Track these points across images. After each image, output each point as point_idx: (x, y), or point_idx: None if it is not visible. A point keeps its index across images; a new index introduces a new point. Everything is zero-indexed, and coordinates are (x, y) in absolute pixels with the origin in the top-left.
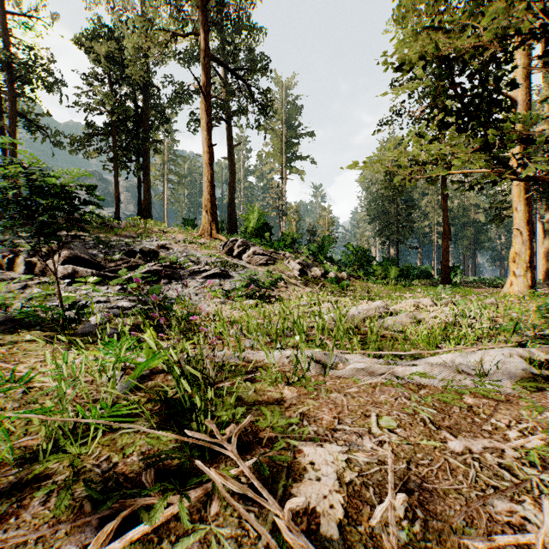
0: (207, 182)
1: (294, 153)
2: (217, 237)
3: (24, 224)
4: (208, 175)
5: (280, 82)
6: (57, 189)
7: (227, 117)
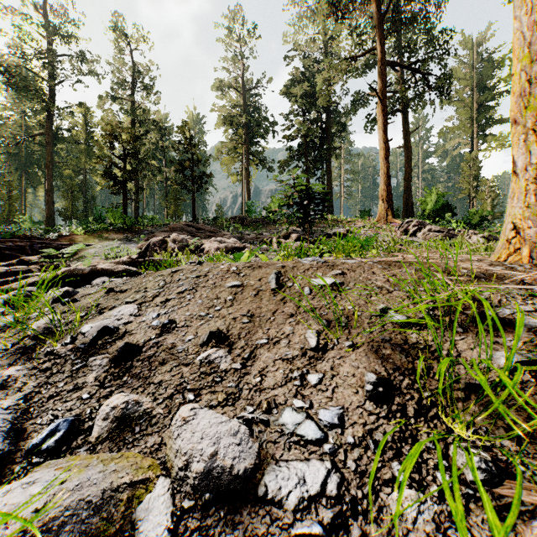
0: (383, 174)
1: (490, 118)
2: (392, 221)
3: (262, 224)
4: (383, 168)
5: (469, 42)
6: (309, 194)
7: (402, 108)
